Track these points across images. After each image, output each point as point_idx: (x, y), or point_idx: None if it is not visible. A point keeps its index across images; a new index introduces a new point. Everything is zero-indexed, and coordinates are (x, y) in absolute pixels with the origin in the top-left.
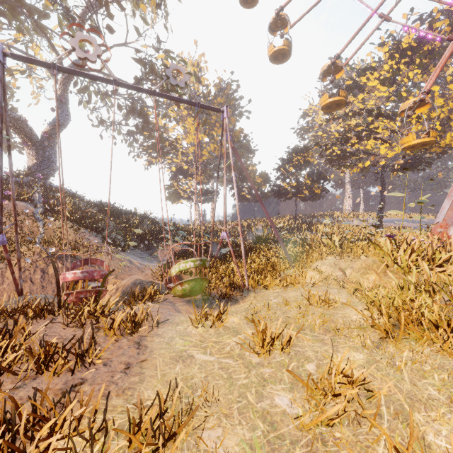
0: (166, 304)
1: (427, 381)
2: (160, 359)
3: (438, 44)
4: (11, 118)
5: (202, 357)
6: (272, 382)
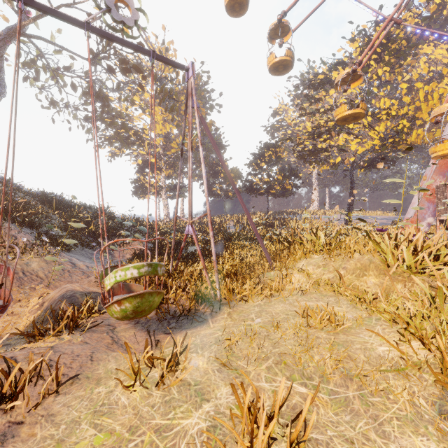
0: (100, 331)
1: None
2: None
3: (404, 44)
4: None
5: None
6: None
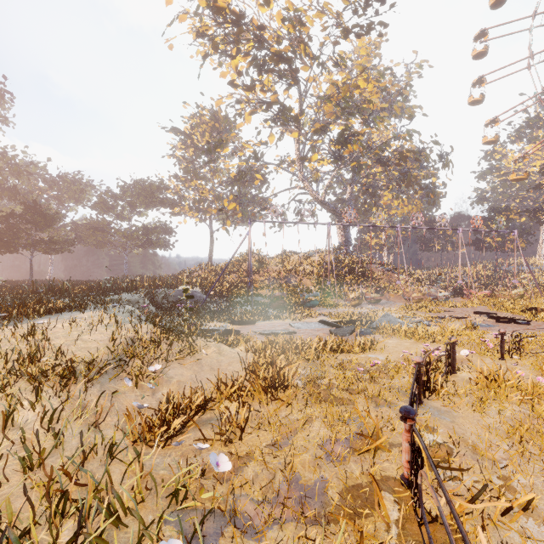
0: None
1: None
2: None
3: None
4: (343, 218)
5: None
6: None
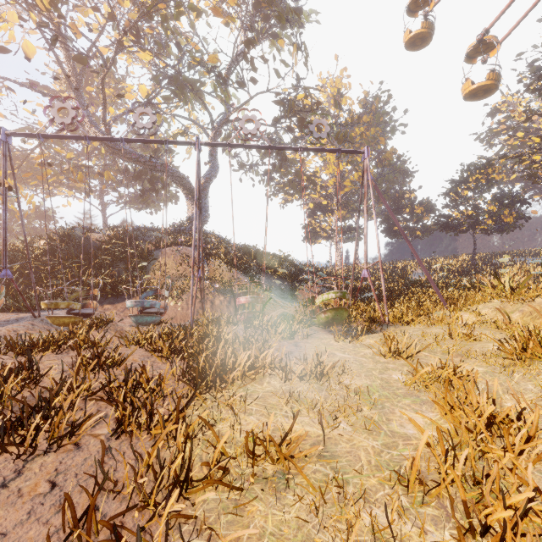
0: (311, 330)
1: (531, 383)
2: (311, 353)
3: None
4: (178, 177)
5: (342, 355)
6: (393, 370)
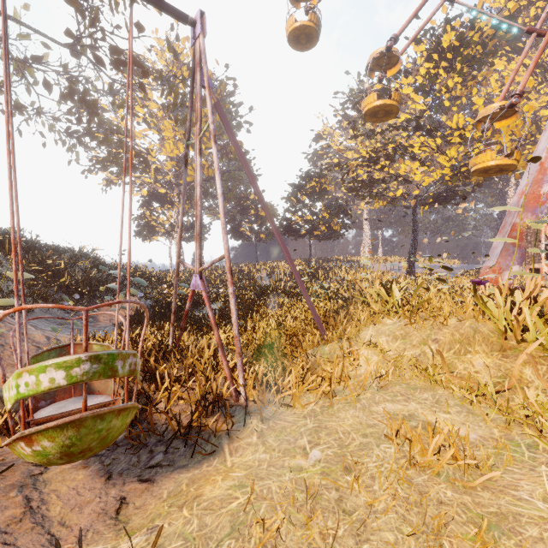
0: (4, 485)
1: None
2: None
3: (480, 50)
4: None
5: None
6: None
